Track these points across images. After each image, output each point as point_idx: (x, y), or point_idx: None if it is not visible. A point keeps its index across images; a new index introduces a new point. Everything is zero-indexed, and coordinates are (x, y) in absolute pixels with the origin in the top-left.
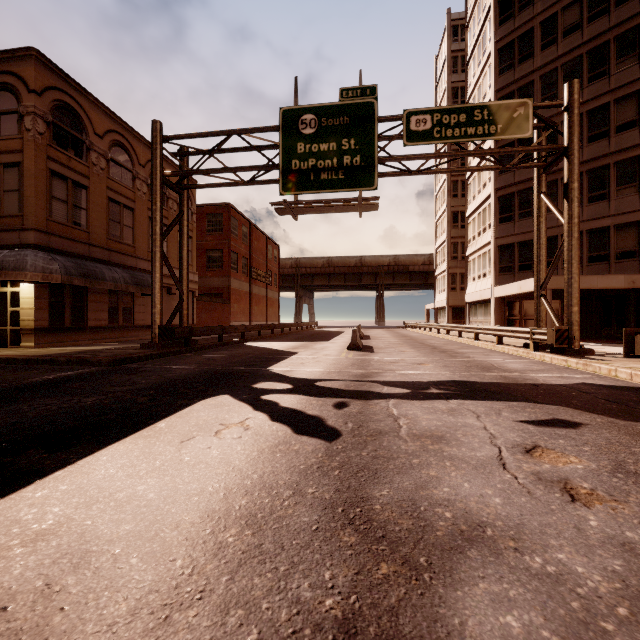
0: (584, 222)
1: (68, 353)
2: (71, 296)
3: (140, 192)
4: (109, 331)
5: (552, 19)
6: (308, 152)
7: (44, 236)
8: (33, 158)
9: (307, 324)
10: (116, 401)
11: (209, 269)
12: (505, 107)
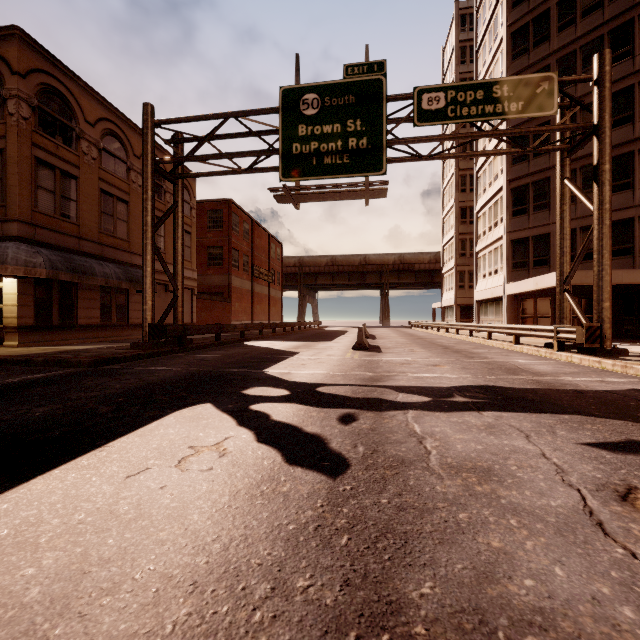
0: None
1: (49, 353)
2: (59, 292)
3: (135, 184)
4: (101, 330)
5: None
6: (310, 135)
7: (29, 228)
8: (16, 144)
9: (310, 323)
10: (72, 412)
11: (210, 267)
12: (527, 82)
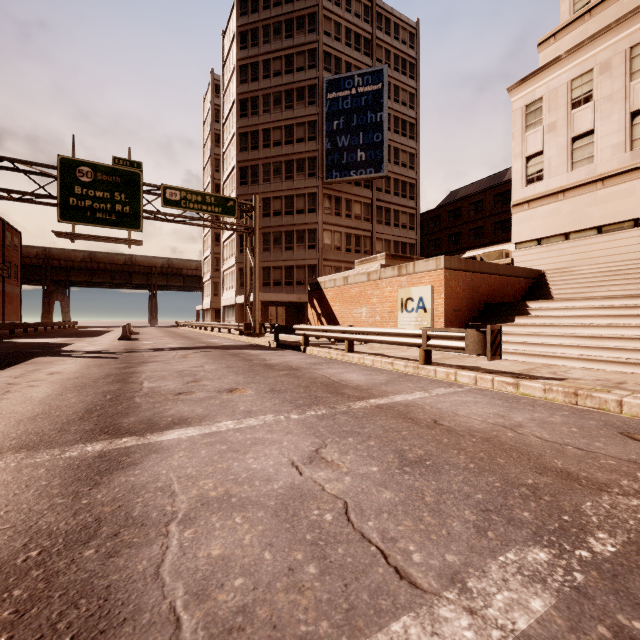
0: (283, 261)
1: None
2: None
3: None
4: None
5: (268, 131)
6: (85, 195)
7: None
8: None
9: (65, 324)
10: None
11: None
12: (224, 199)
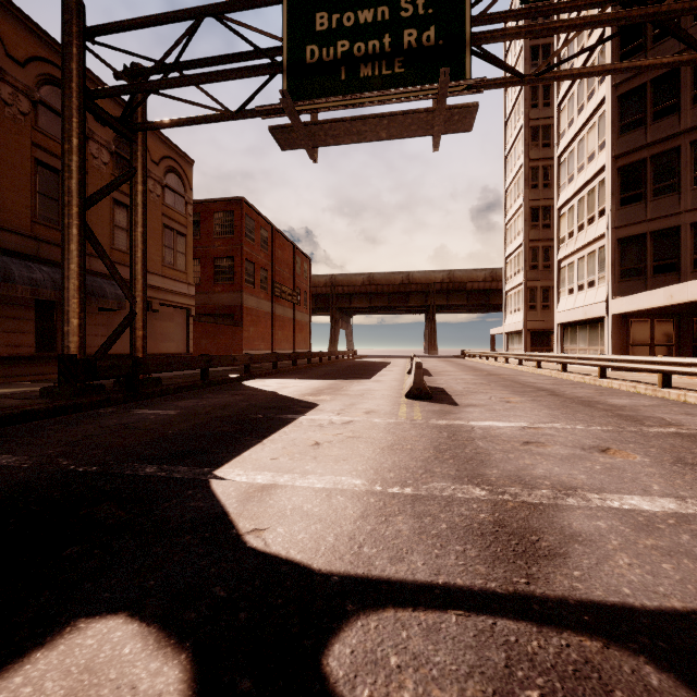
0: None
1: None
2: None
3: (97, 161)
4: (37, 363)
5: None
6: (335, 28)
7: None
8: None
9: (343, 353)
10: None
11: (217, 282)
12: None
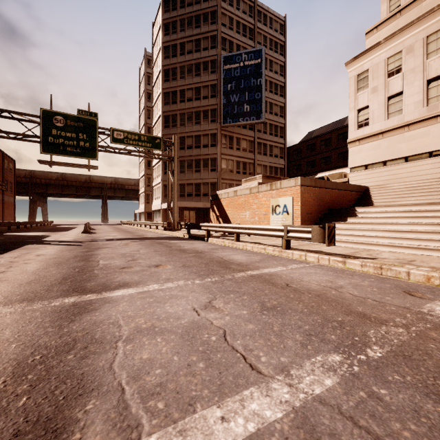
0: (193, 180)
1: None
2: None
3: None
4: None
5: (183, 91)
6: (59, 135)
7: None
8: None
9: (45, 222)
10: None
11: None
12: (153, 138)
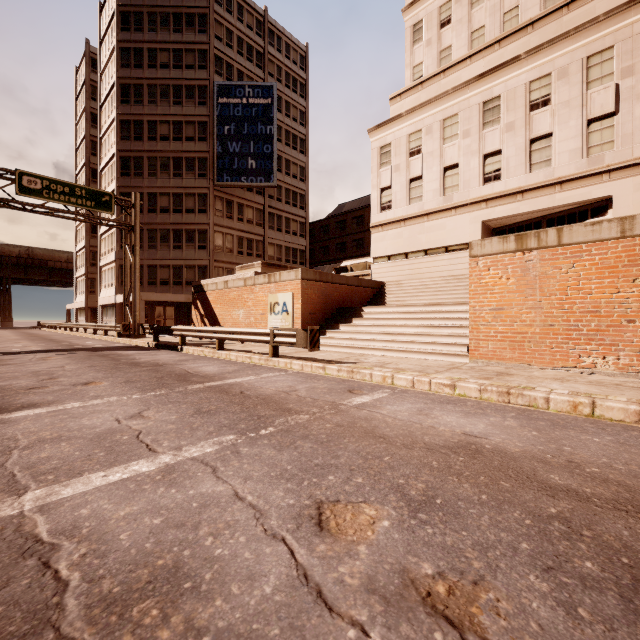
0: (171, 260)
1: None
2: None
3: None
4: None
5: (154, 124)
6: None
7: None
8: None
9: None
10: None
11: None
12: (97, 193)
